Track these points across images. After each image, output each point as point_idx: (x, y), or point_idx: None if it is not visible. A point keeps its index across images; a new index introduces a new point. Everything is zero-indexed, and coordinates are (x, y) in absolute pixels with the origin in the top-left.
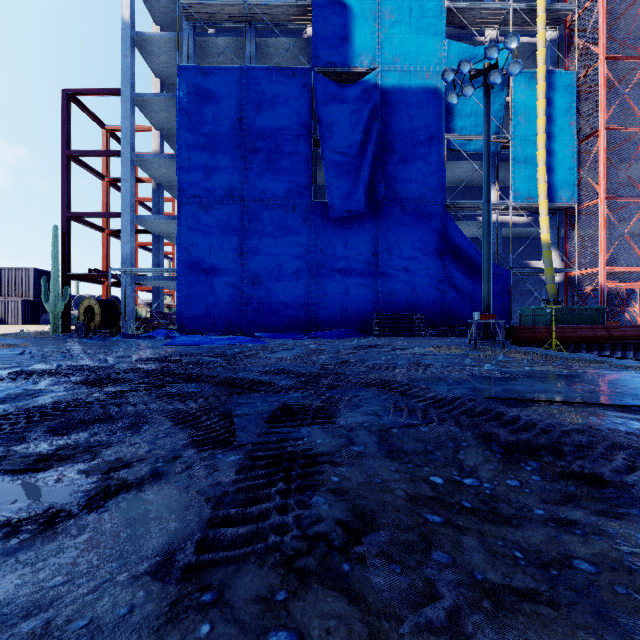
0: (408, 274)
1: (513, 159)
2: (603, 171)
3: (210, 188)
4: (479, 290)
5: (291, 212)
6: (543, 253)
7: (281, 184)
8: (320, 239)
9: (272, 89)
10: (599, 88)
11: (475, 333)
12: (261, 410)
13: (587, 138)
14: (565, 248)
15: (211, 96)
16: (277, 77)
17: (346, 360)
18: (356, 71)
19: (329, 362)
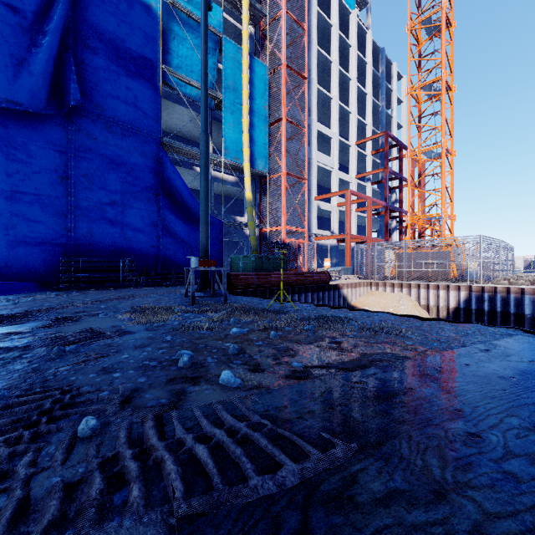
0: (115, 211)
1: (225, 118)
2: (285, 152)
3: None
4: (195, 237)
5: None
6: (247, 209)
7: None
8: None
9: None
10: (282, 86)
11: (193, 285)
12: None
13: (274, 123)
14: (260, 209)
15: None
16: None
17: None
18: None
19: None
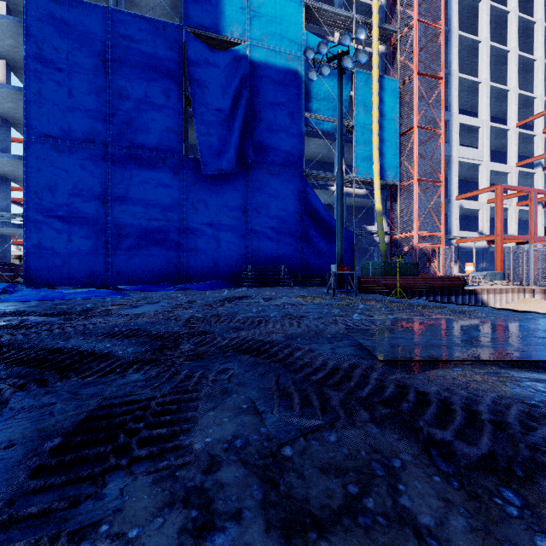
0: (273, 231)
1: (356, 141)
2: (416, 159)
3: (67, 129)
4: (331, 247)
5: (161, 164)
6: (377, 219)
7: (151, 135)
8: (192, 194)
9: (141, 37)
10: (414, 95)
11: (334, 283)
12: (51, 425)
13: (405, 133)
14: (390, 216)
15: (68, 29)
16: (146, 27)
17: (215, 314)
18: (227, 39)
19: (195, 317)
